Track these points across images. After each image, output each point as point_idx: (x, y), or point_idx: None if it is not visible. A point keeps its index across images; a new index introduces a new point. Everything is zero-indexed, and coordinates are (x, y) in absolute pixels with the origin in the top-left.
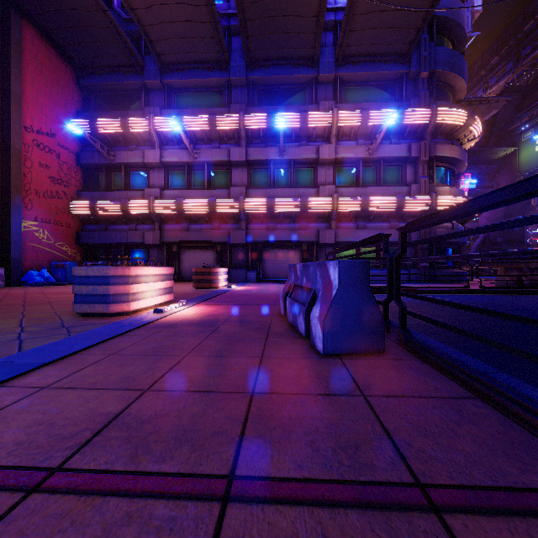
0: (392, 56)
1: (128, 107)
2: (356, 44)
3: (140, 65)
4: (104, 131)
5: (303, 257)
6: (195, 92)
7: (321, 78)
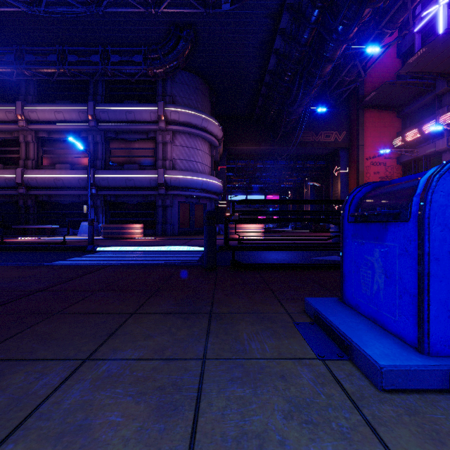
0: None
1: (429, 114)
2: None
3: (432, 85)
4: (410, 139)
5: None
6: None
7: None
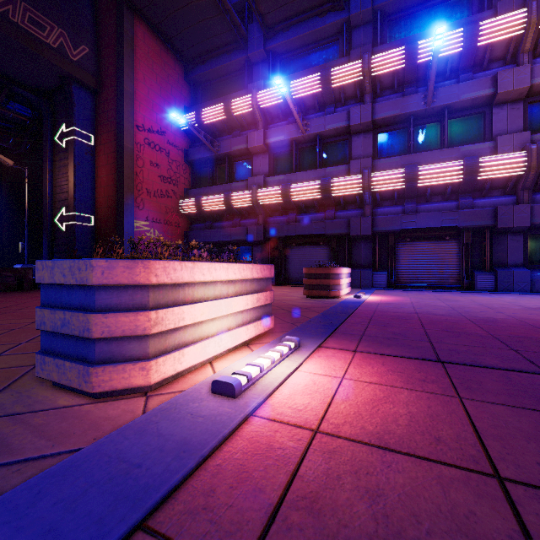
0: None
1: (231, 91)
2: None
3: (243, 38)
4: (208, 121)
5: (465, 252)
6: (304, 52)
7: None
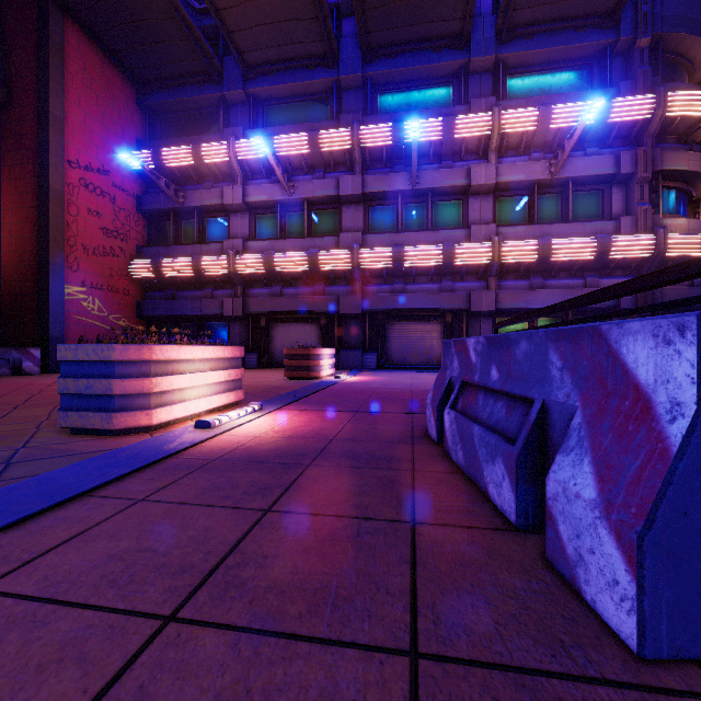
0: (589, 19)
1: (202, 131)
2: (531, 5)
3: (218, 72)
4: (171, 164)
5: (446, 333)
6: (291, 102)
7: (474, 65)
